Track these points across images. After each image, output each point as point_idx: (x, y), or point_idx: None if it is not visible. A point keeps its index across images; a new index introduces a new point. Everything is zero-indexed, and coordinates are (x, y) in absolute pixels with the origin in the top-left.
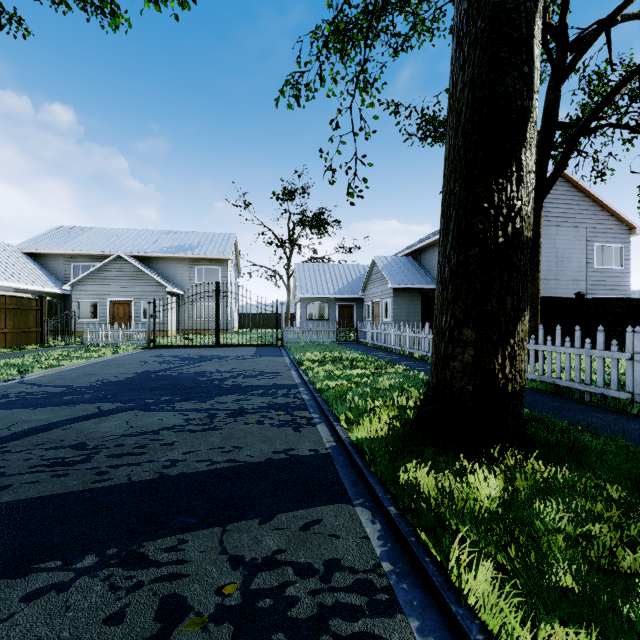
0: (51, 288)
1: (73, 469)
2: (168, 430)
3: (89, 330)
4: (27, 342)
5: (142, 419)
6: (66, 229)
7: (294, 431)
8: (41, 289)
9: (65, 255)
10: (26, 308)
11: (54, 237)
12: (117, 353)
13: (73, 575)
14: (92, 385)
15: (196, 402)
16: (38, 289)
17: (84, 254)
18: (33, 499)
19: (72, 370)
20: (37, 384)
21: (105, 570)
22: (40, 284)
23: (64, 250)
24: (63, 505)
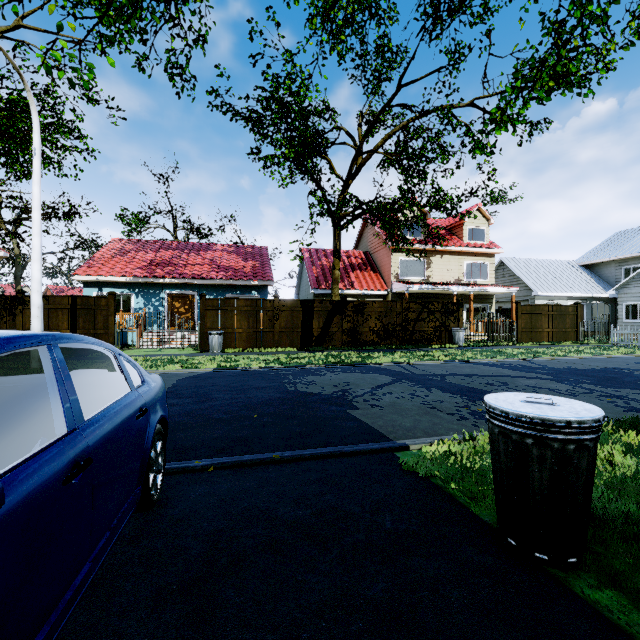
0: (599, 293)
1: (490, 386)
2: (548, 389)
3: (615, 331)
4: (564, 339)
5: (546, 383)
6: (622, 234)
7: (621, 410)
8: (589, 295)
9: (615, 261)
10: (563, 313)
11: (608, 245)
12: (630, 354)
13: (459, 397)
14: (558, 368)
15: (599, 386)
16: (586, 296)
17: (634, 256)
18: (471, 387)
19: (566, 359)
20: (532, 362)
21: (465, 399)
22: (589, 291)
23: (613, 257)
24: (475, 390)
